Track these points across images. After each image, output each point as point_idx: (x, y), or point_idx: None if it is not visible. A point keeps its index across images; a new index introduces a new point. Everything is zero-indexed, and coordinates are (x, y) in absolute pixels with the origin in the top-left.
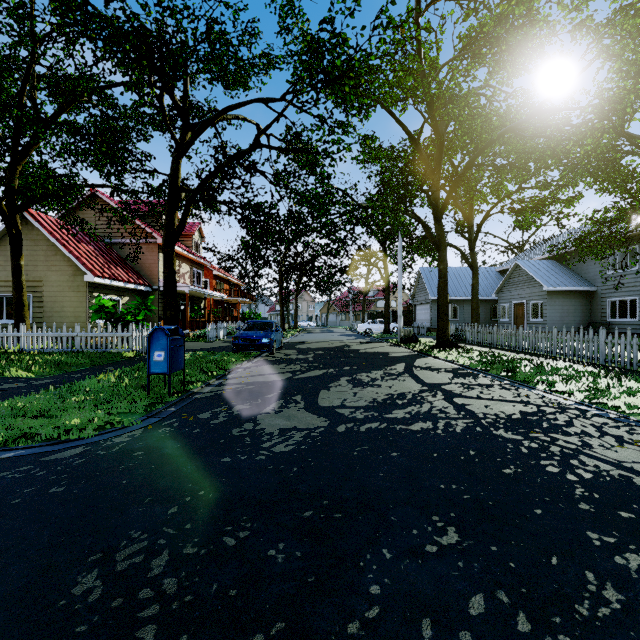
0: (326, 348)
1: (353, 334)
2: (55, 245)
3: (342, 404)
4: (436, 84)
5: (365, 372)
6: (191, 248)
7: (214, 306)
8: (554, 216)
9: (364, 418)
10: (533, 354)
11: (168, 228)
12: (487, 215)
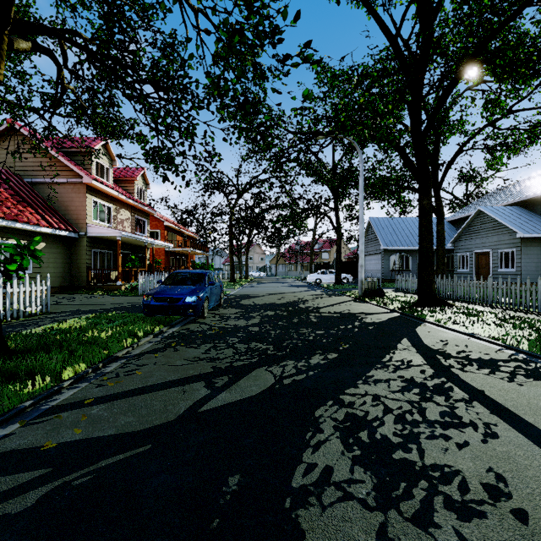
0: (277, 305)
1: (303, 284)
2: None
3: None
4: None
5: (361, 378)
6: (133, 194)
7: (165, 257)
8: None
9: None
10: None
11: None
12: (460, 150)
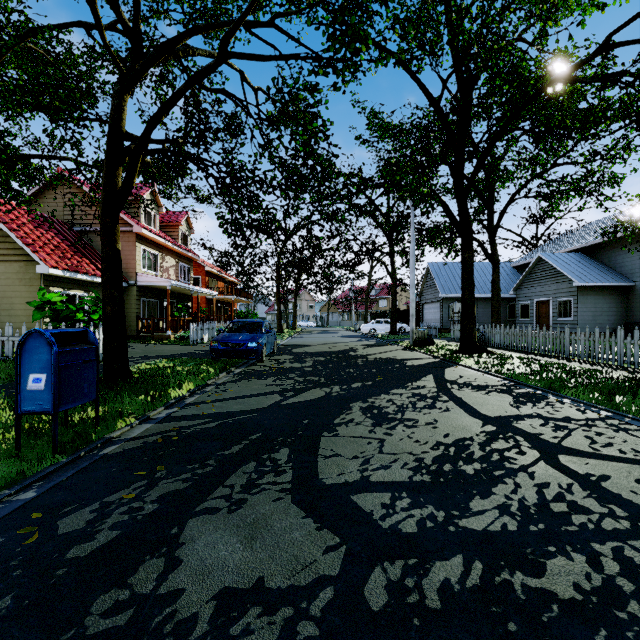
0: (327, 353)
1: (356, 335)
2: (3, 230)
3: (363, 476)
4: (469, 17)
5: (384, 392)
6: (177, 240)
7: (206, 305)
8: (596, 197)
9: (419, 534)
10: (590, 362)
11: (107, 190)
12: (512, 199)
